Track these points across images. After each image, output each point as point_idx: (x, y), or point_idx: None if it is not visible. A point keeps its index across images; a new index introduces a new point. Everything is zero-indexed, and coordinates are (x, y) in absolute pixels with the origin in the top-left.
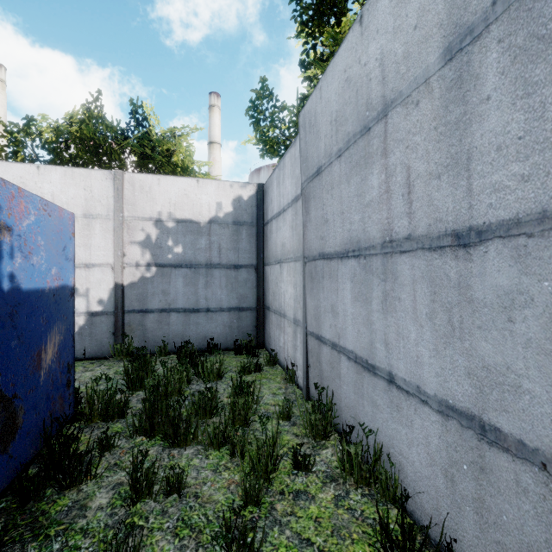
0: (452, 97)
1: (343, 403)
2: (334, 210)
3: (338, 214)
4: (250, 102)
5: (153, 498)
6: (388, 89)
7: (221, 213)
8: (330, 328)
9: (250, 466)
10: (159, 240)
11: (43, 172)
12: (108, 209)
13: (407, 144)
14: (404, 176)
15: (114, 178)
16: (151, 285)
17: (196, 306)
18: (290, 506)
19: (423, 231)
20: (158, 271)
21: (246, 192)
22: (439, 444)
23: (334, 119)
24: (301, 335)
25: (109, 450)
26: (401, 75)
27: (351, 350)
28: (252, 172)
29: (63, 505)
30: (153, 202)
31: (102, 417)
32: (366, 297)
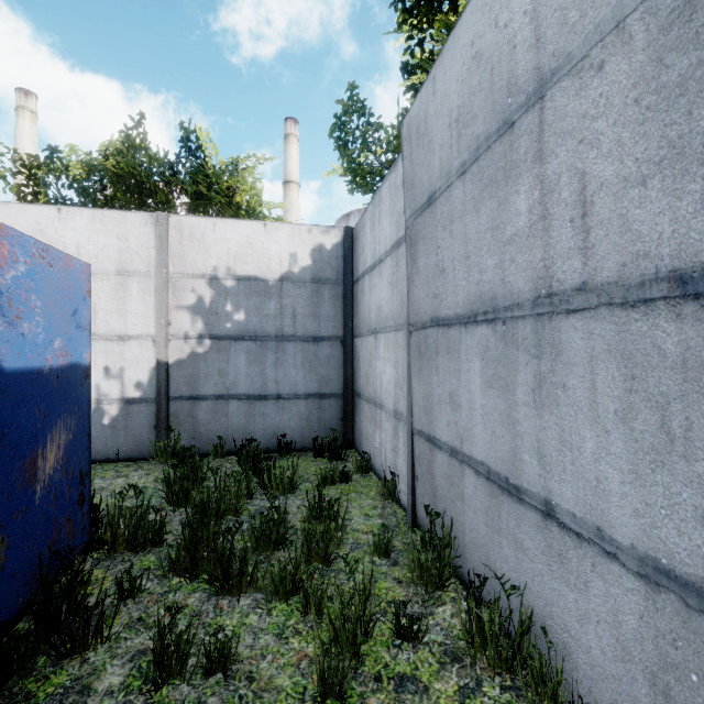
0: (672, 41)
1: (468, 537)
2: (454, 255)
3: (461, 259)
4: (335, 117)
5: (188, 678)
6: (546, 54)
7: (296, 267)
8: (448, 426)
9: (330, 633)
10: (214, 303)
11: (65, 215)
12: (148, 263)
13: (581, 136)
14: (575, 189)
15: (156, 223)
16: (204, 363)
17: (263, 392)
18: (390, 703)
19: (611, 276)
20: (213, 345)
21: (329, 239)
22: (640, 629)
23: (454, 119)
24: (404, 433)
25: (132, 597)
26: (570, 26)
27: (481, 461)
28: (339, 219)
29: (57, 685)
30: (206, 253)
31: (129, 544)
32: (505, 383)
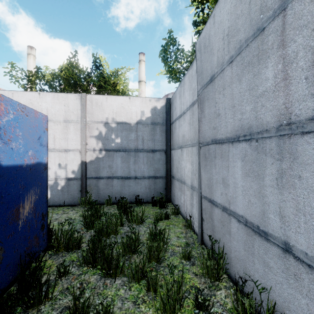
0: None
1: (233, 254)
2: (225, 106)
3: (229, 108)
4: (162, 46)
5: None
6: None
7: (143, 117)
8: (221, 195)
9: (161, 305)
10: (106, 135)
11: (42, 96)
12: (77, 116)
13: None
14: (309, 58)
15: (81, 98)
16: (102, 162)
17: (128, 175)
18: None
19: None
20: (106, 153)
21: (159, 104)
22: None
23: (226, 34)
24: (196, 197)
25: (64, 276)
26: None
27: (241, 215)
28: (163, 97)
29: None
30: (103, 112)
31: (65, 248)
32: (257, 174)
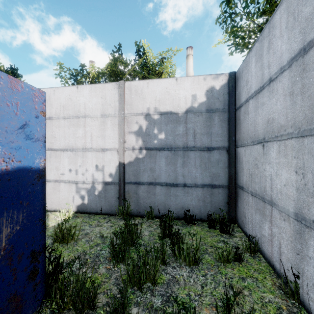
0: None
1: None
2: None
3: None
4: None
5: None
6: None
7: (195, 103)
8: None
9: None
10: (147, 129)
11: (80, 90)
12: (115, 109)
13: None
14: None
15: (118, 87)
16: (142, 163)
17: (175, 181)
18: None
19: None
20: (147, 153)
21: (218, 82)
22: None
23: None
24: None
25: None
26: None
27: None
28: None
29: None
30: (143, 101)
31: (74, 304)
32: None
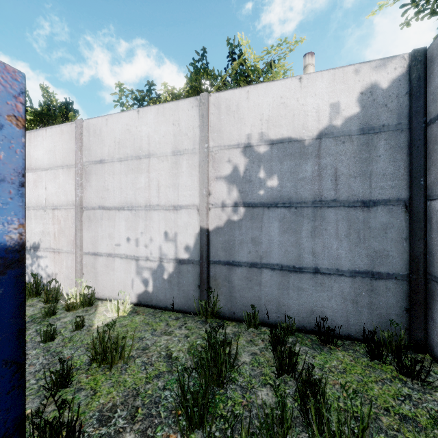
0: None
1: None
2: None
3: None
4: None
5: None
6: None
7: (337, 119)
8: None
9: None
10: (247, 171)
11: (141, 115)
12: (193, 141)
13: None
14: None
15: (199, 105)
16: (238, 230)
17: (297, 263)
18: None
19: None
20: (246, 212)
21: (385, 75)
22: None
23: None
24: None
25: None
26: None
27: None
28: None
29: None
30: (240, 123)
31: None
32: None
